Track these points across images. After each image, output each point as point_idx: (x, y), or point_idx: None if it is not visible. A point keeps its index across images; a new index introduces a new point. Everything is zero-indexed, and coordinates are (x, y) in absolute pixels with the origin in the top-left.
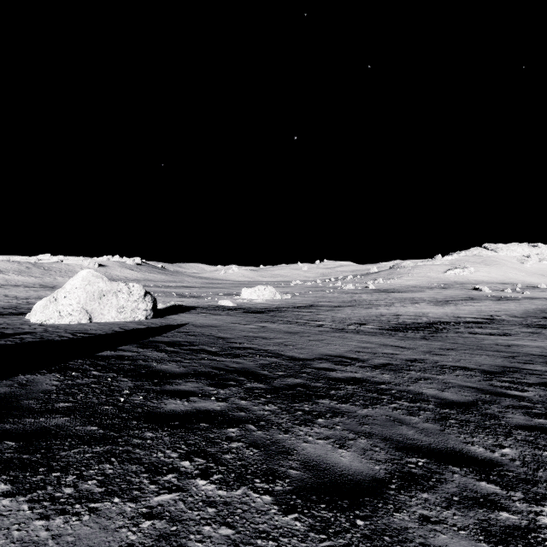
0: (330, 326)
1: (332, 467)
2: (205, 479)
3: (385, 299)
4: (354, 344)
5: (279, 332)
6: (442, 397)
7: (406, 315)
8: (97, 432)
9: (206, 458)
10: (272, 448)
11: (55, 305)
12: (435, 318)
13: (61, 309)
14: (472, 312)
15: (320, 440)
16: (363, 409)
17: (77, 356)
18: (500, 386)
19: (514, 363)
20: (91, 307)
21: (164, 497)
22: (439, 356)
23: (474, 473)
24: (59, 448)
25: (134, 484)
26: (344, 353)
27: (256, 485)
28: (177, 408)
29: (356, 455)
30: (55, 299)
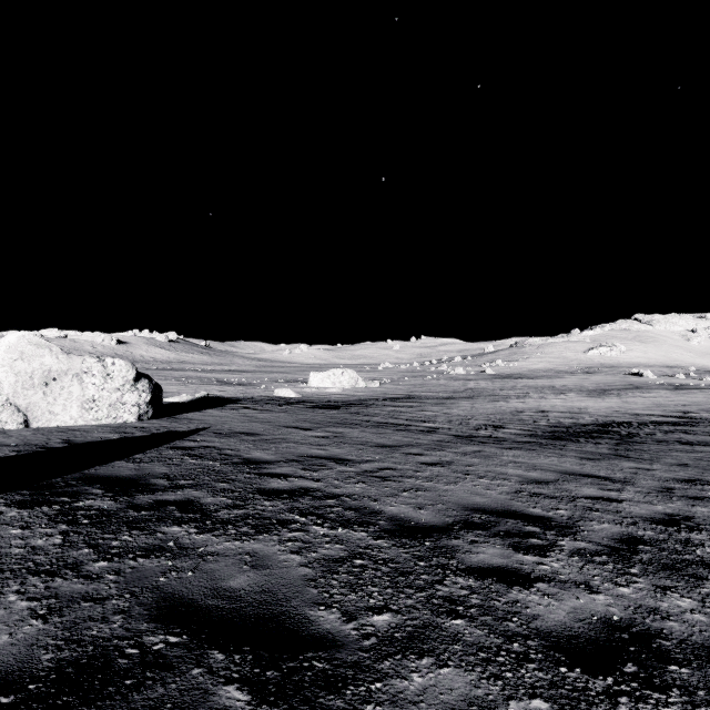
0: (448, 432)
1: None
2: None
3: (514, 388)
4: (513, 474)
5: (365, 444)
6: None
7: (556, 412)
8: None
9: None
10: None
11: None
12: (603, 416)
13: None
14: (649, 406)
15: None
16: None
17: None
18: None
19: None
20: (26, 400)
21: None
22: (705, 505)
23: None
24: None
25: None
26: (509, 501)
27: None
28: None
29: None
30: None
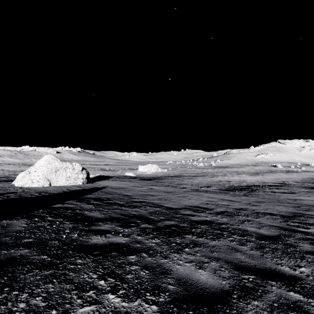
0: (190, 188)
1: (195, 282)
2: (114, 293)
3: (222, 172)
4: (204, 199)
5: (160, 191)
6: (259, 233)
7: (234, 181)
8: (46, 260)
9: (115, 278)
10: (157, 269)
11: (29, 176)
12: (251, 183)
13: (33, 178)
14: (272, 179)
15: (187, 263)
16: (212, 241)
17: (39, 208)
18: (293, 225)
19: (300, 211)
20: (50, 177)
21: (86, 308)
22: (255, 206)
23: (285, 286)
24: (20, 272)
25: (67, 299)
26: (199, 204)
27: (147, 298)
28: (98, 242)
29: (210, 273)
30: (29, 172)
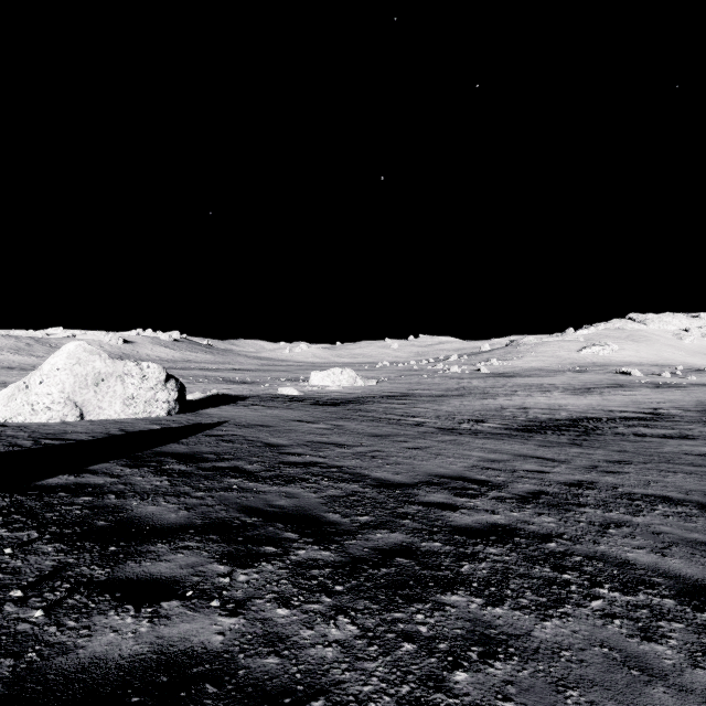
0: (434, 425)
1: None
2: None
3: (504, 386)
4: (476, 455)
5: (360, 434)
6: (672, 573)
7: (537, 408)
8: None
9: None
10: None
11: (25, 395)
12: (578, 412)
13: (35, 401)
14: (626, 404)
15: None
16: (544, 624)
17: None
18: None
19: None
20: (81, 397)
21: None
22: (614, 476)
23: None
24: None
25: None
26: (464, 471)
27: None
28: (111, 651)
29: None
30: (26, 386)
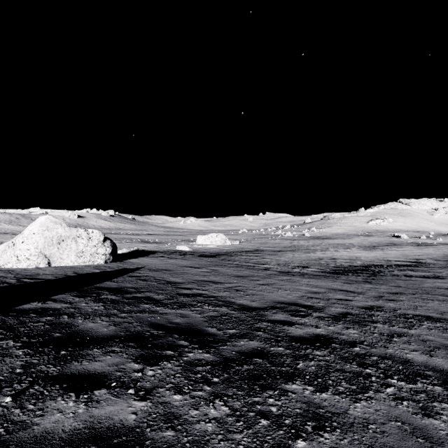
0: (276, 270)
1: None
2: None
3: (320, 245)
4: (304, 289)
5: (229, 275)
6: (438, 368)
7: (341, 259)
8: None
9: None
10: None
11: (12, 250)
12: (368, 261)
13: (19, 254)
14: (398, 256)
15: None
16: (355, 405)
17: None
18: None
19: None
20: (49, 251)
21: None
22: (393, 302)
23: None
24: None
25: None
26: (296, 299)
27: None
28: (57, 427)
29: None
30: (13, 244)
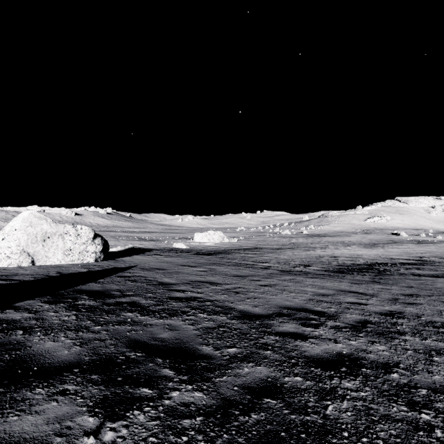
0: (277, 268)
1: None
2: None
3: (320, 242)
4: (310, 290)
5: (227, 275)
6: None
7: (343, 257)
8: None
9: None
10: None
11: None
12: (371, 259)
13: None
14: (400, 254)
15: None
16: None
17: None
18: None
19: None
20: (33, 249)
21: None
22: (413, 307)
23: None
24: None
25: None
26: (304, 304)
27: None
28: None
29: None
30: None
